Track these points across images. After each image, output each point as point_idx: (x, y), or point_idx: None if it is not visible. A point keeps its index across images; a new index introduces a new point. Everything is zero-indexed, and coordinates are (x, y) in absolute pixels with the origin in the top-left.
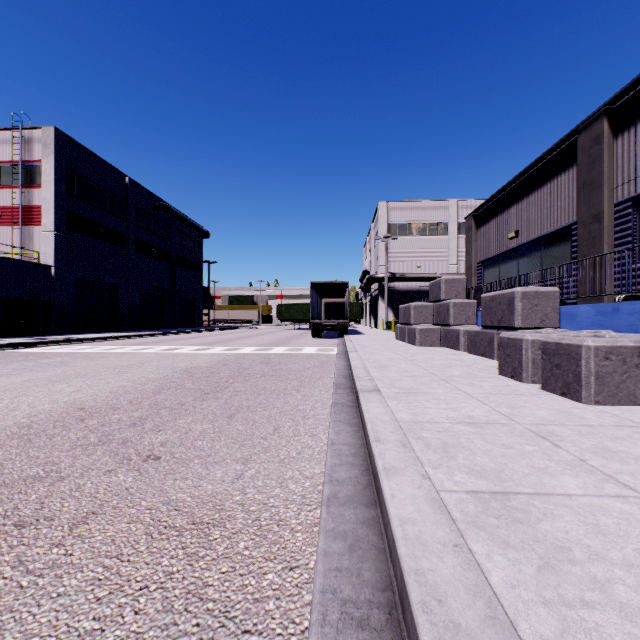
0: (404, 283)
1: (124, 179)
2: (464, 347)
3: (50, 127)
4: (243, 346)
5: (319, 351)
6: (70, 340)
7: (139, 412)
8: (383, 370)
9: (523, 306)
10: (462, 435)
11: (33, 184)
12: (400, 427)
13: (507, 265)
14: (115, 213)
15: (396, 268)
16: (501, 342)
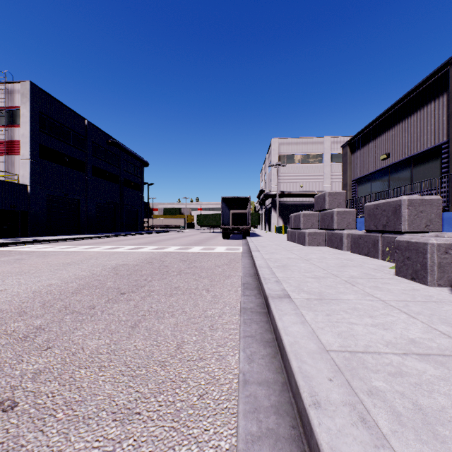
0: (290, 198)
1: (84, 122)
2: (347, 247)
3: (27, 81)
4: (169, 246)
5: (228, 250)
6: (38, 241)
7: (43, 318)
8: (286, 270)
9: (409, 212)
10: (431, 385)
11: (14, 124)
12: (336, 365)
13: (378, 181)
14: (77, 147)
15: (285, 187)
16: (398, 245)
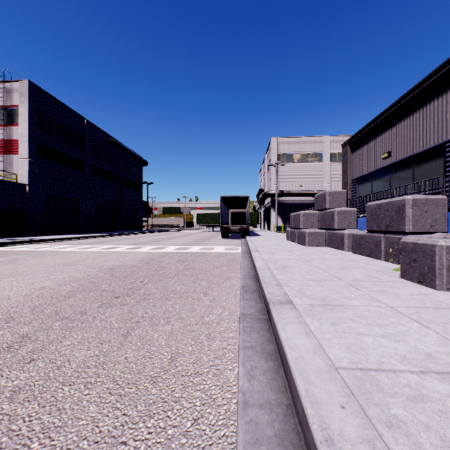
0: (290, 198)
1: (83, 121)
2: (348, 248)
3: (25, 80)
4: (167, 245)
5: (227, 250)
6: (36, 240)
7: (30, 325)
8: (286, 272)
9: (414, 212)
10: None
11: (13, 123)
12: (348, 388)
13: (379, 180)
14: (76, 146)
15: (284, 186)
16: (404, 247)
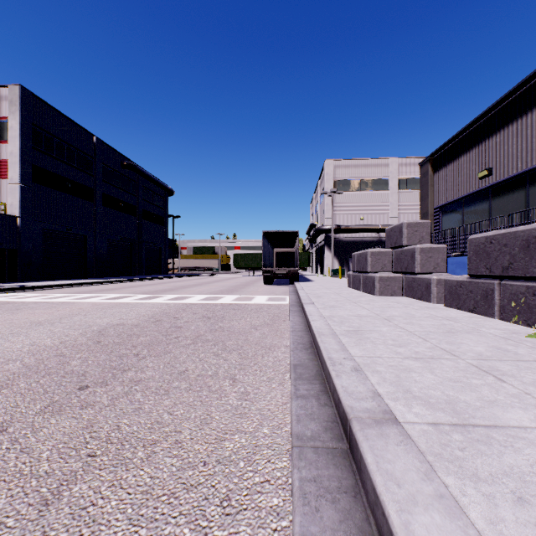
0: (348, 234)
1: (92, 139)
2: (437, 299)
3: (16, 85)
4: (193, 294)
5: (270, 301)
6: (25, 287)
7: None
8: (362, 340)
9: None
10: None
11: (1, 139)
12: None
13: (474, 208)
14: (83, 169)
15: (341, 220)
16: None
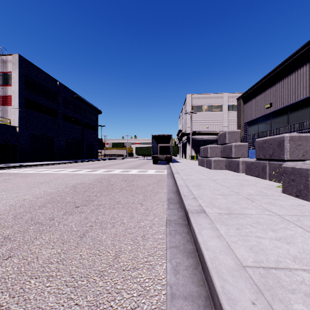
0: (200, 136)
1: (56, 83)
2: (242, 171)
3: (16, 54)
4: (115, 169)
5: (156, 172)
6: (23, 165)
7: (11, 229)
8: (199, 188)
9: (290, 145)
10: None
11: (7, 84)
12: (255, 285)
13: (263, 123)
14: (52, 100)
15: (196, 128)
16: (285, 170)
